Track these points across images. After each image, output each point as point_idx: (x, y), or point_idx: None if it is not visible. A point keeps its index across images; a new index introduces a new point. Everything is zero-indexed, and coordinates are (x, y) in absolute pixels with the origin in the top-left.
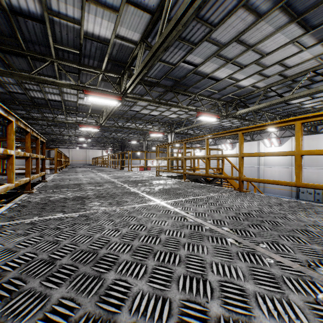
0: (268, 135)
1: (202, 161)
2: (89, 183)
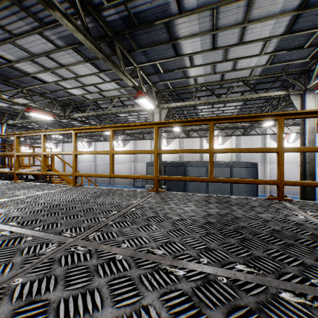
0: (117, 137)
1: (58, 159)
2: None
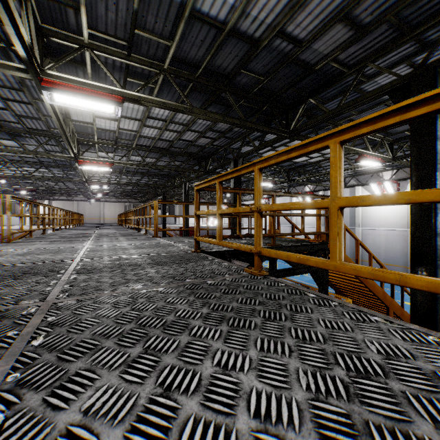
0: None
1: None
2: (117, 236)
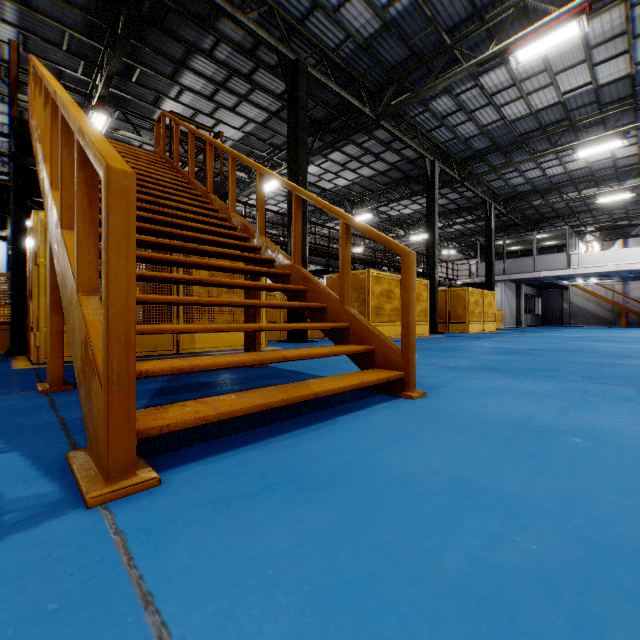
0: None
1: None
2: None
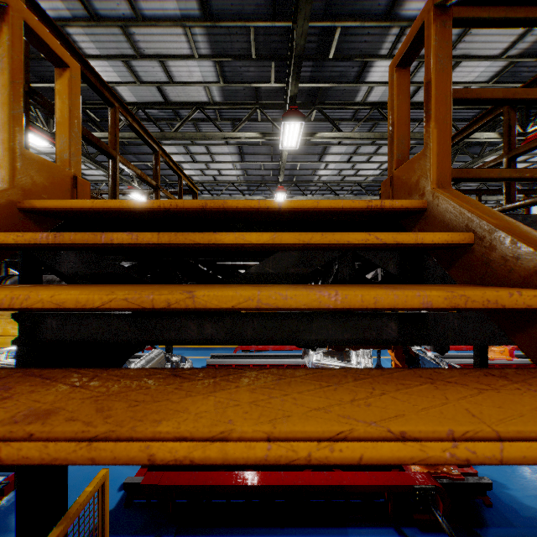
0: None
1: None
2: None
